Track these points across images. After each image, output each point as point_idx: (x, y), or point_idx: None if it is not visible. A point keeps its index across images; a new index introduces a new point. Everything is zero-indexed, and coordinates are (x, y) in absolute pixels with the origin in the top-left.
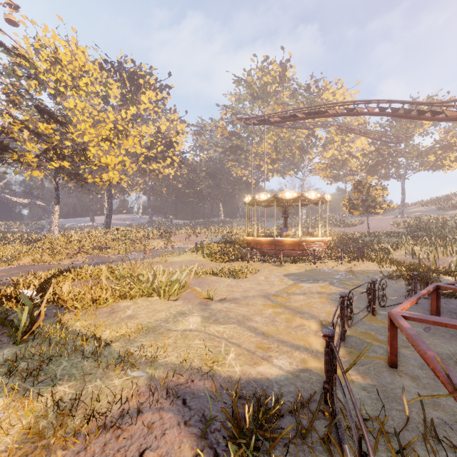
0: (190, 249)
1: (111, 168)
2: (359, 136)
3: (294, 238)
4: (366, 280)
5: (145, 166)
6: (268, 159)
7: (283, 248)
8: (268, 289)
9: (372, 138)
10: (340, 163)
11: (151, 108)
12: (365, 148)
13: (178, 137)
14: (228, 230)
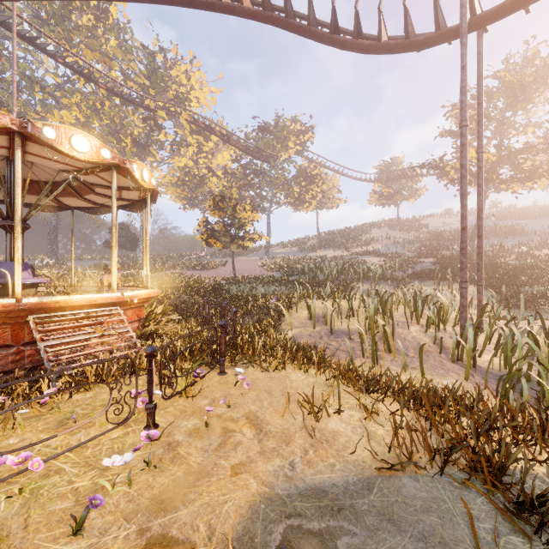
0: None
1: None
2: (221, 150)
3: None
4: None
5: None
6: None
7: None
8: None
9: (237, 147)
10: (198, 180)
11: None
12: (228, 166)
13: None
14: None
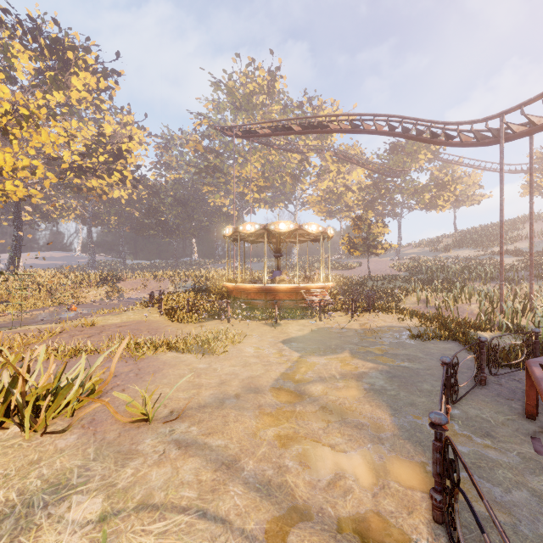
0: (143, 302)
1: (6, 174)
2: (355, 168)
3: (291, 285)
4: (396, 344)
5: (79, 181)
6: (254, 186)
7: (277, 297)
8: (263, 375)
9: (370, 170)
10: (336, 196)
11: (90, 99)
12: (362, 182)
13: (130, 144)
14: (202, 273)
